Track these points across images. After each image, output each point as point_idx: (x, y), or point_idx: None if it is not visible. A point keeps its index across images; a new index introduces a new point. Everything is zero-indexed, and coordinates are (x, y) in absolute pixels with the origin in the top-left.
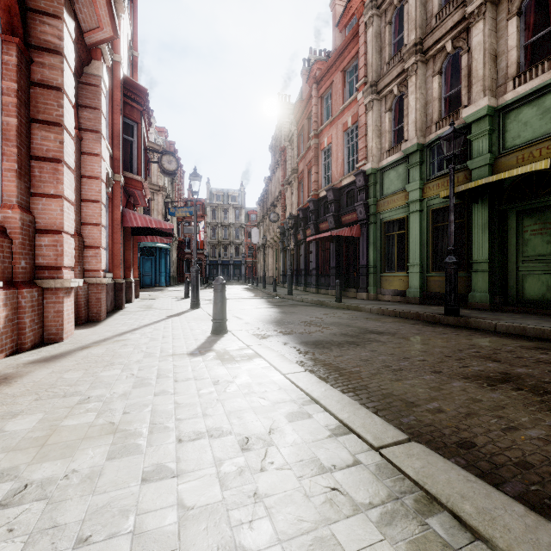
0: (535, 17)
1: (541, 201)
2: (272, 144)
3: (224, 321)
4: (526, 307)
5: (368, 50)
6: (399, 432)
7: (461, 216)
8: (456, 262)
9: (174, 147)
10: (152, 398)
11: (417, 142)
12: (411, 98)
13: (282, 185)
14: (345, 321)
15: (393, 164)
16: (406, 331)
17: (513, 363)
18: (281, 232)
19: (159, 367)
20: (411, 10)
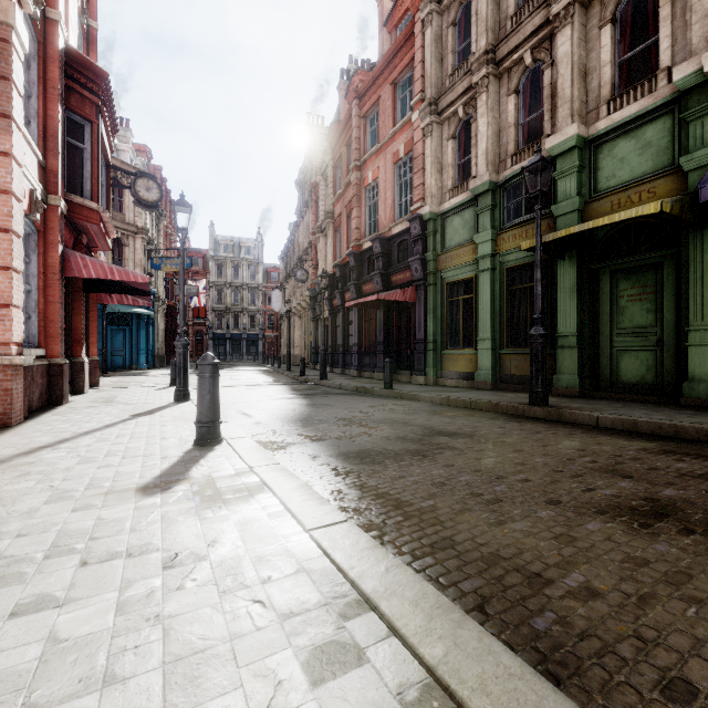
0: (633, 27)
1: (640, 259)
2: (300, 178)
3: (215, 424)
4: (623, 393)
5: (426, 57)
6: (569, 704)
7: (543, 277)
8: (544, 334)
9: (161, 174)
10: (1, 625)
11: (489, 179)
12: (480, 122)
13: (313, 233)
14: (401, 417)
15: (457, 208)
16: (487, 431)
17: (652, 480)
18: (312, 296)
19: (66, 525)
20: (480, 8)
